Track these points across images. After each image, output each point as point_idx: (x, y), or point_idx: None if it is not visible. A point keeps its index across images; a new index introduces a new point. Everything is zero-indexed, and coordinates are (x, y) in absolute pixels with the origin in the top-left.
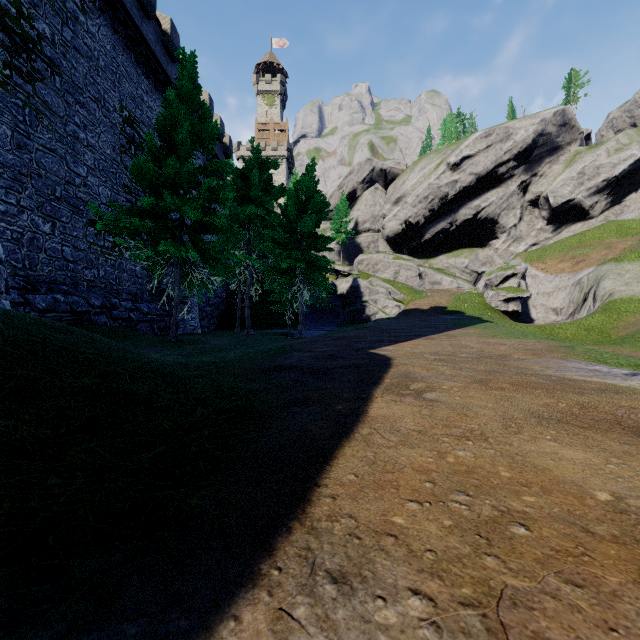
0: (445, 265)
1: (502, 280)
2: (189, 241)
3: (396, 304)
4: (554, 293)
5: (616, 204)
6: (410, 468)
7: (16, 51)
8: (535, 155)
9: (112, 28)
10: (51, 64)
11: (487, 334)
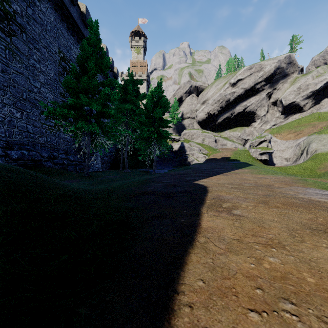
0: (228, 135)
1: (259, 143)
2: (95, 122)
3: (203, 156)
4: (285, 150)
5: (317, 104)
6: (240, 274)
7: (1, 19)
8: (275, 79)
9: (54, 9)
10: (20, 27)
11: (255, 172)
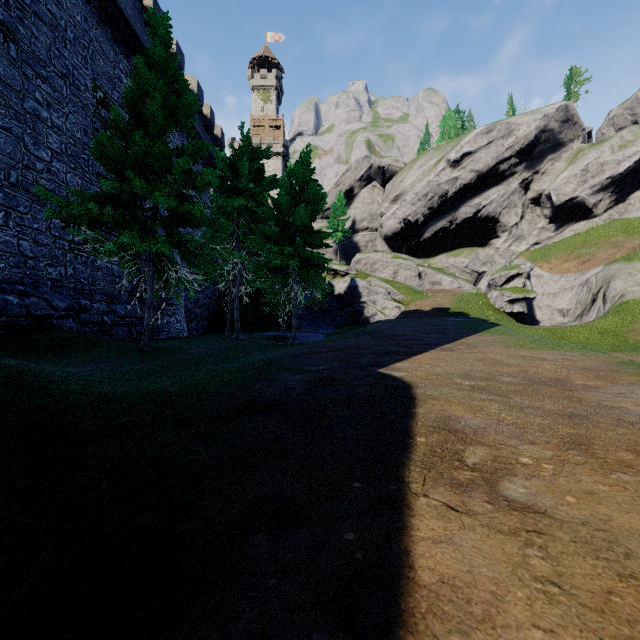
0: (445, 265)
1: (506, 280)
2: (164, 234)
3: (396, 305)
4: (560, 294)
5: (620, 202)
6: None
7: None
8: (537, 152)
9: None
10: (4, 28)
11: (511, 343)
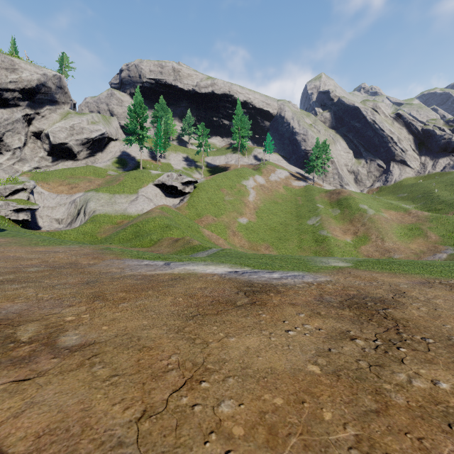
0: None
1: (12, 192)
2: None
3: None
4: (57, 207)
5: (92, 156)
6: None
7: None
8: (39, 98)
9: None
10: None
11: (26, 242)
